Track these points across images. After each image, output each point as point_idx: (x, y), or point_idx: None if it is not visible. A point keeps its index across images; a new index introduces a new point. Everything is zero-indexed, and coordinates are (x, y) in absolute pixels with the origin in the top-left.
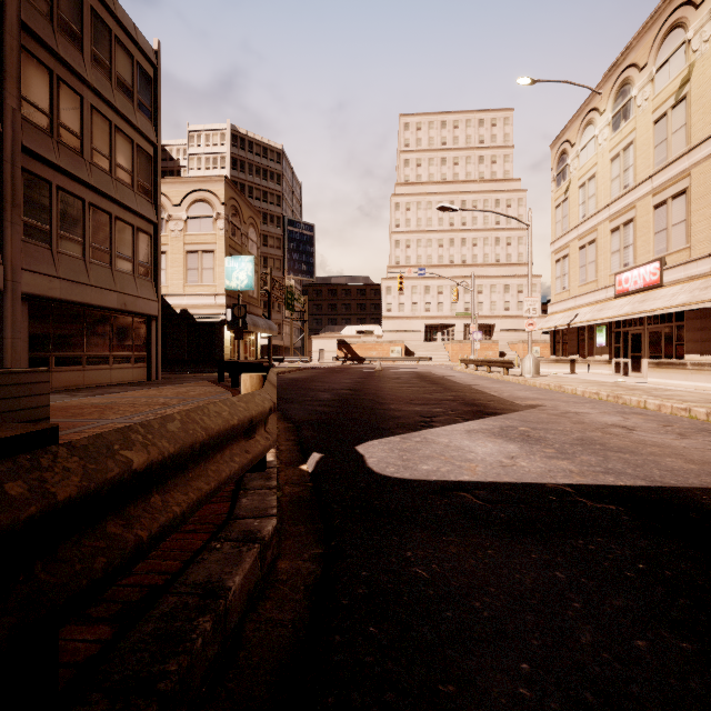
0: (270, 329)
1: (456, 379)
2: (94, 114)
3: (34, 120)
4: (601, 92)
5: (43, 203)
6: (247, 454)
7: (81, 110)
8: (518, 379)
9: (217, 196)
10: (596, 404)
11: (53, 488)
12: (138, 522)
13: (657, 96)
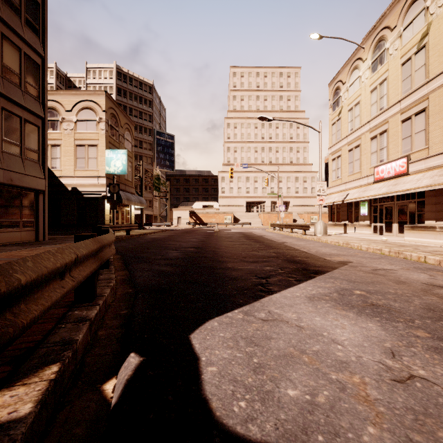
0: (140, 203)
1: (270, 238)
2: None
3: None
4: (364, 47)
5: None
6: None
7: None
8: (313, 237)
9: (99, 105)
10: (389, 260)
11: None
12: None
13: (404, 46)
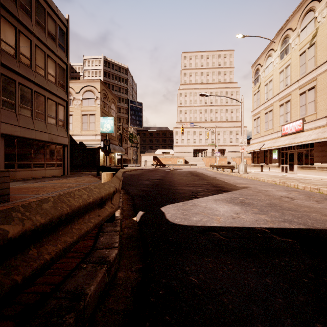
0: (121, 151)
1: (208, 174)
2: (37, 49)
3: (7, 50)
4: (275, 41)
5: (12, 90)
6: (99, 217)
7: (30, 46)
8: (237, 174)
9: (96, 88)
10: (274, 186)
11: None
12: (16, 270)
13: (301, 43)
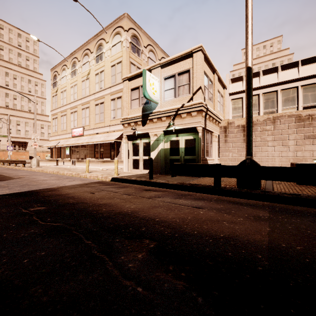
0: None
1: None
2: None
3: None
4: (68, 61)
5: None
6: None
7: None
8: (28, 168)
9: None
10: (47, 175)
11: None
12: None
13: (83, 73)
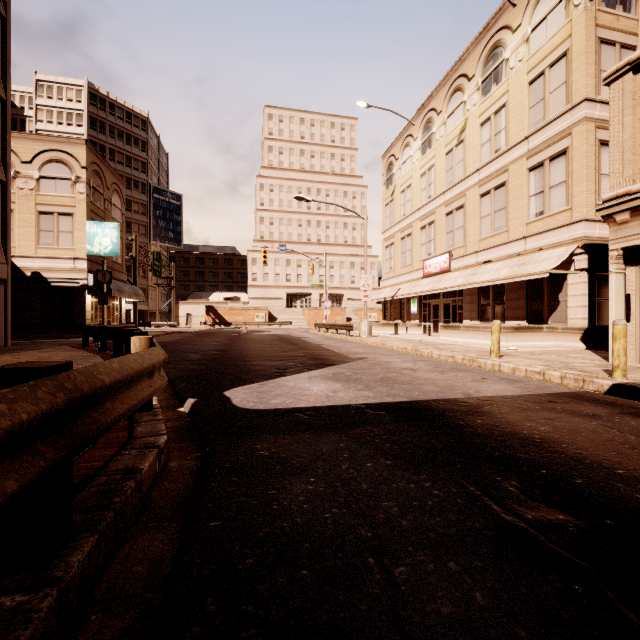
0: (136, 294)
1: (309, 340)
2: None
3: None
4: (415, 124)
5: None
6: (151, 388)
7: None
8: (356, 339)
9: (76, 158)
10: (402, 356)
11: (81, 387)
12: (104, 414)
13: (447, 135)
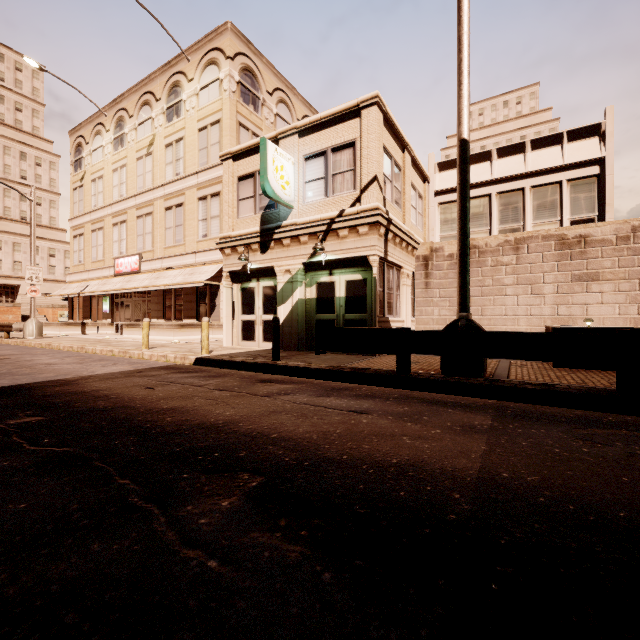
0: None
1: None
2: None
3: None
4: (107, 115)
5: None
6: None
7: None
8: (17, 341)
9: None
10: (58, 354)
11: None
12: None
13: (139, 142)
